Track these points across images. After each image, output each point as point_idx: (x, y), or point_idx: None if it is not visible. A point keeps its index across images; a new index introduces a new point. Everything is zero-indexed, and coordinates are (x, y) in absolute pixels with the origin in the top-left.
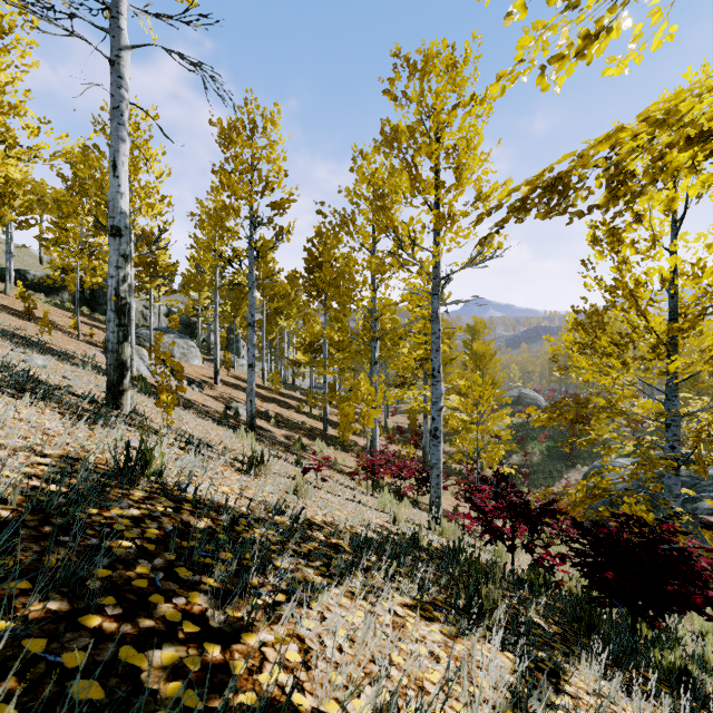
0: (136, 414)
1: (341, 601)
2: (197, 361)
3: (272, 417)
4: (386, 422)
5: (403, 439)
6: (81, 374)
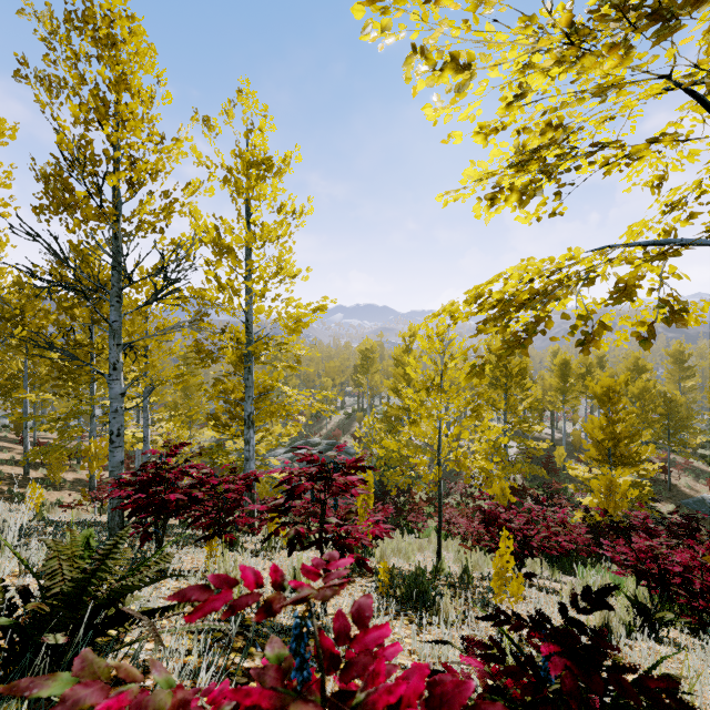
0: None
1: None
2: None
3: None
4: None
5: None
6: None
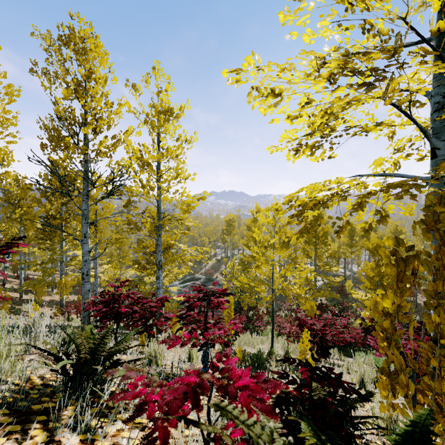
0: None
1: None
2: None
3: None
4: None
5: (74, 291)
6: None
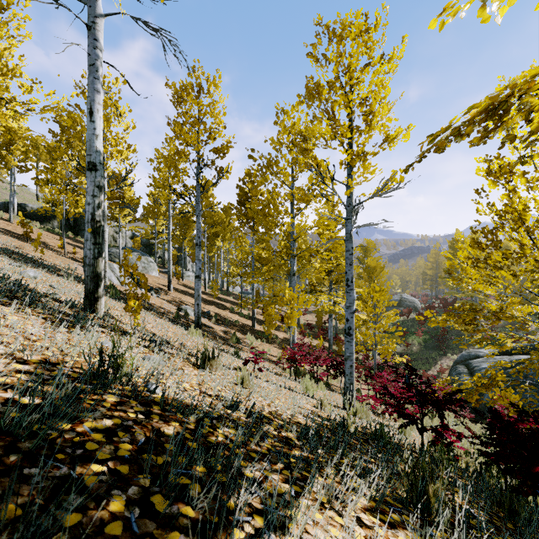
0: (108, 317)
1: (314, 515)
2: (155, 273)
3: (212, 316)
4: (298, 320)
5: (312, 333)
6: (65, 284)
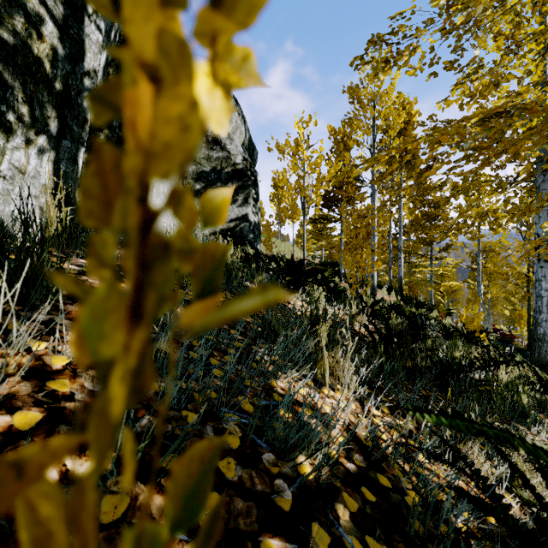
0: None
1: None
2: None
3: None
4: None
5: None
6: None
